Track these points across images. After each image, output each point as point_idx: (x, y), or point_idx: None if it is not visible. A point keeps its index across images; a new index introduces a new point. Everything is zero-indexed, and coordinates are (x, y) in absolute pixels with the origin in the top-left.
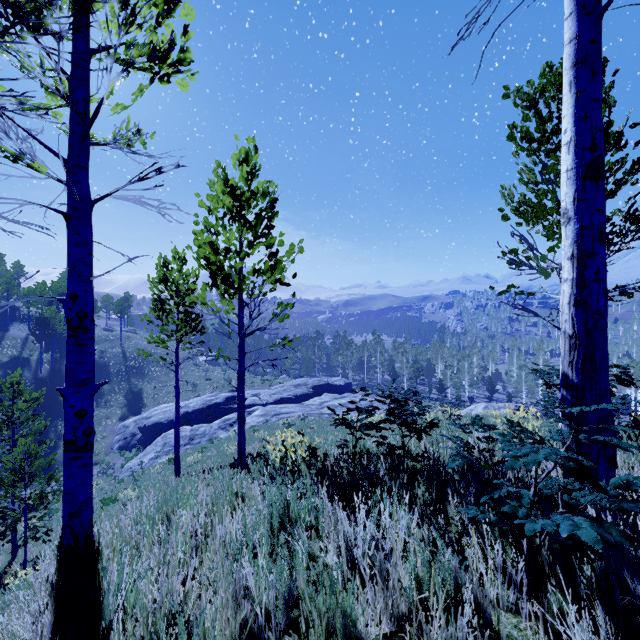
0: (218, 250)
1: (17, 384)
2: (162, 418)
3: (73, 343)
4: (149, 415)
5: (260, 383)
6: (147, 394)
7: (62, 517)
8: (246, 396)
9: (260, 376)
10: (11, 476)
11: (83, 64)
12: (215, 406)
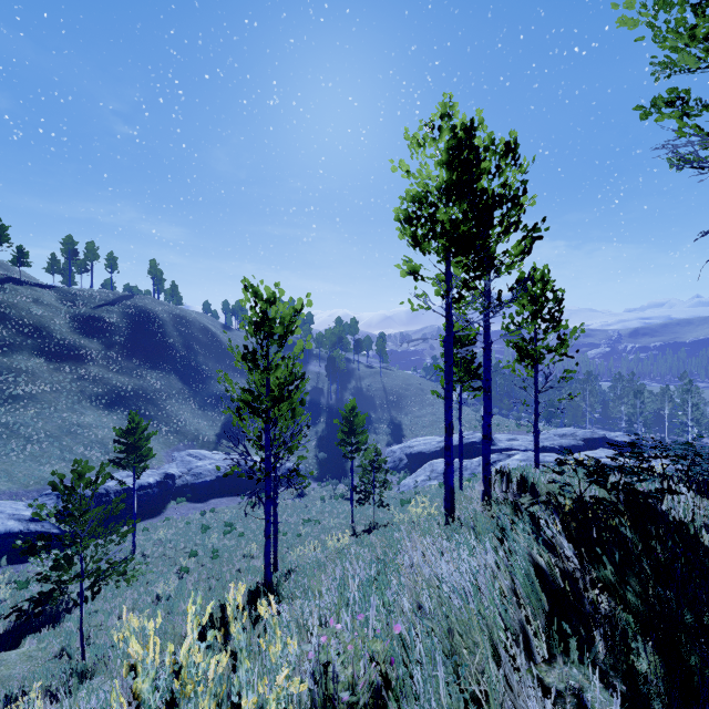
0: (525, 340)
1: (354, 409)
2: (424, 449)
3: (486, 398)
4: (411, 445)
5: (515, 428)
6: (405, 426)
7: (482, 464)
8: (501, 439)
9: (514, 420)
10: (365, 466)
11: (489, 288)
12: (471, 445)
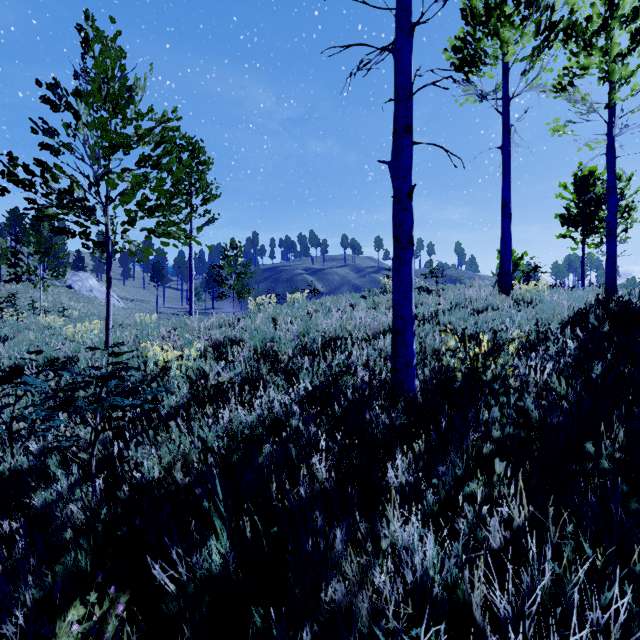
0: None
1: None
2: None
3: None
4: None
5: None
6: None
7: None
8: None
9: None
10: None
11: None
12: None
